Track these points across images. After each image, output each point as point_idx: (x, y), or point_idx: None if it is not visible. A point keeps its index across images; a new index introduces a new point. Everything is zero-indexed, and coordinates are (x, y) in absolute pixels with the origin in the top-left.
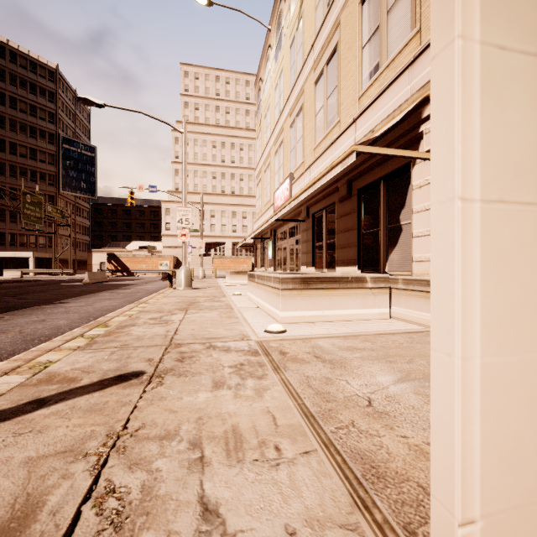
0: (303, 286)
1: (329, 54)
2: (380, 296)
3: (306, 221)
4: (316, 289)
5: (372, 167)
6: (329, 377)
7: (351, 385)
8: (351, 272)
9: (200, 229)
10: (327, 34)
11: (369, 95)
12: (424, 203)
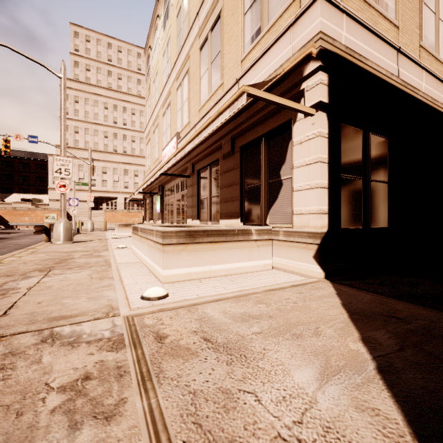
0: (188, 240)
1: (213, 21)
2: (264, 248)
3: (192, 177)
4: (203, 242)
5: (255, 125)
6: (227, 387)
7: (264, 405)
8: (234, 224)
9: (89, 183)
10: (211, 3)
11: (251, 58)
12: (304, 158)
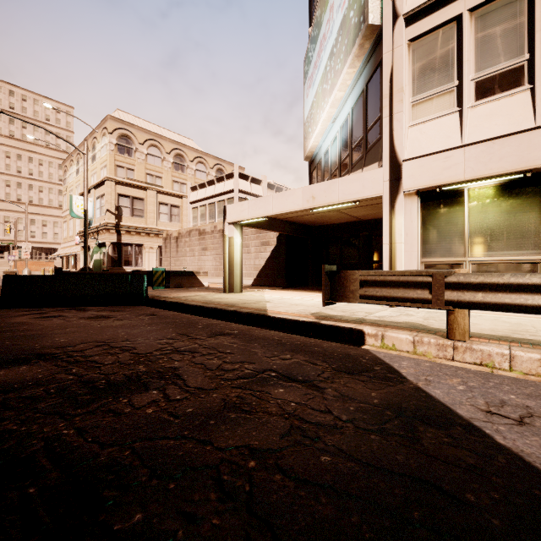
0: None
1: None
2: None
3: None
4: None
5: None
6: None
7: None
8: None
9: (15, 243)
10: None
11: None
12: None
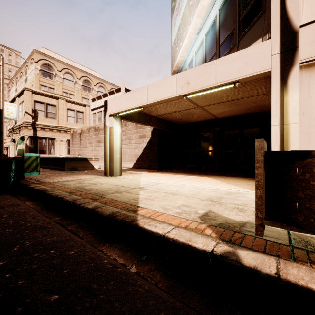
0: None
1: None
2: None
3: None
4: None
5: None
6: None
7: None
8: None
9: None
10: None
11: None
12: None
